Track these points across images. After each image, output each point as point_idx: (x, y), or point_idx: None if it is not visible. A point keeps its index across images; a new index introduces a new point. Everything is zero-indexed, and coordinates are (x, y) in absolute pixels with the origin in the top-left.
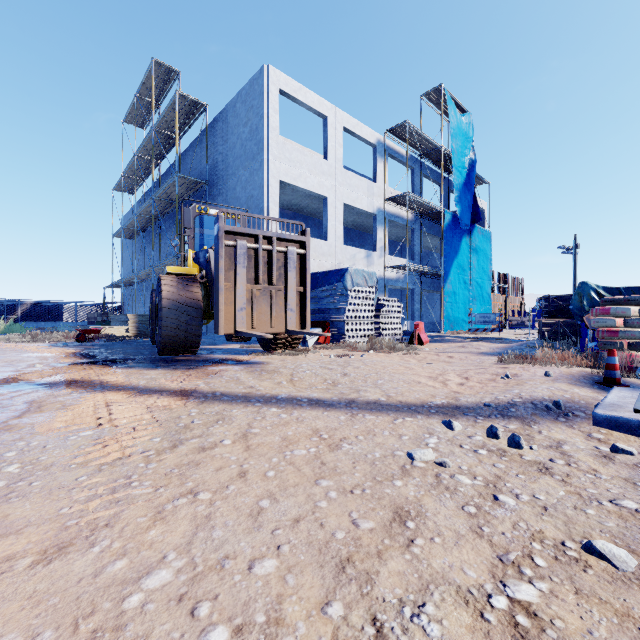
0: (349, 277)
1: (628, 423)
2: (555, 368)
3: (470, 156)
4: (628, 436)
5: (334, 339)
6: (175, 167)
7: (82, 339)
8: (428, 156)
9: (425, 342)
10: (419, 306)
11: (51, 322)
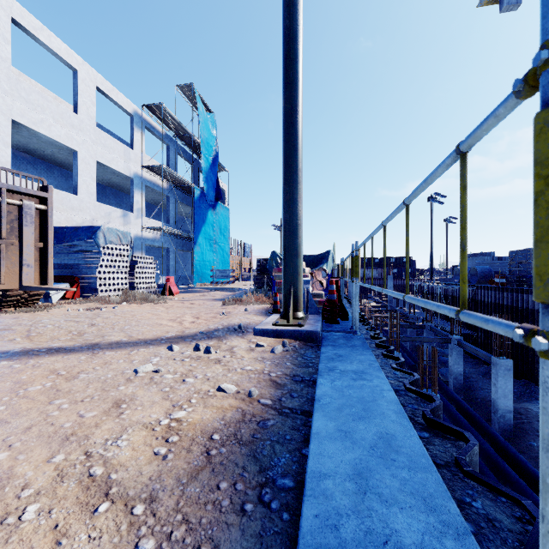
0: (102, 235)
1: (268, 331)
2: (252, 306)
3: (214, 148)
4: (268, 338)
5: (85, 294)
6: None
7: None
8: (182, 138)
9: (176, 293)
10: (174, 263)
11: None
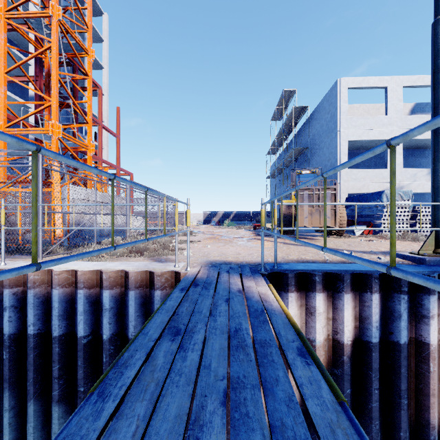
0: (384, 196)
1: (399, 255)
2: None
3: None
4: (398, 259)
5: (376, 232)
6: (294, 138)
7: (255, 228)
8: None
9: None
10: None
11: (242, 221)
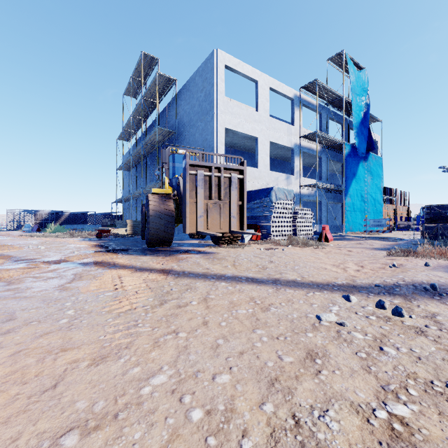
0: (274, 193)
1: None
2: (434, 260)
3: (365, 101)
4: None
5: (263, 237)
6: (156, 122)
7: (100, 236)
8: (332, 104)
9: (330, 240)
10: (326, 214)
11: (80, 225)
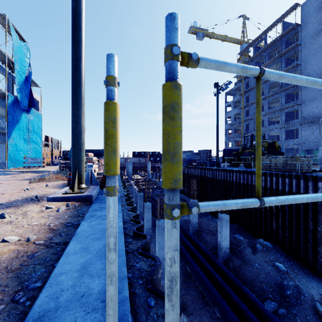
0: None
1: (58, 198)
2: (52, 182)
3: (28, 68)
4: (57, 202)
5: None
6: None
7: None
8: None
9: None
10: None
11: None
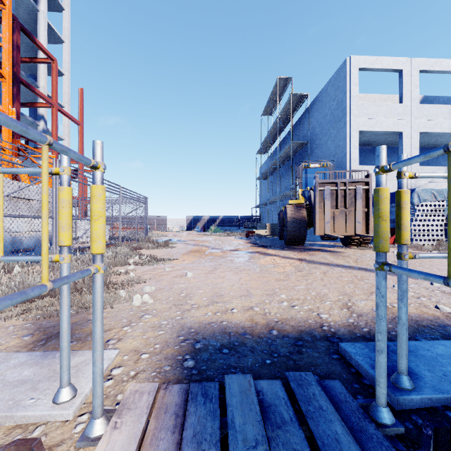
0: (416, 195)
1: None
2: None
3: None
4: None
5: None
6: (289, 134)
7: (247, 236)
8: None
9: None
10: None
11: (229, 227)
